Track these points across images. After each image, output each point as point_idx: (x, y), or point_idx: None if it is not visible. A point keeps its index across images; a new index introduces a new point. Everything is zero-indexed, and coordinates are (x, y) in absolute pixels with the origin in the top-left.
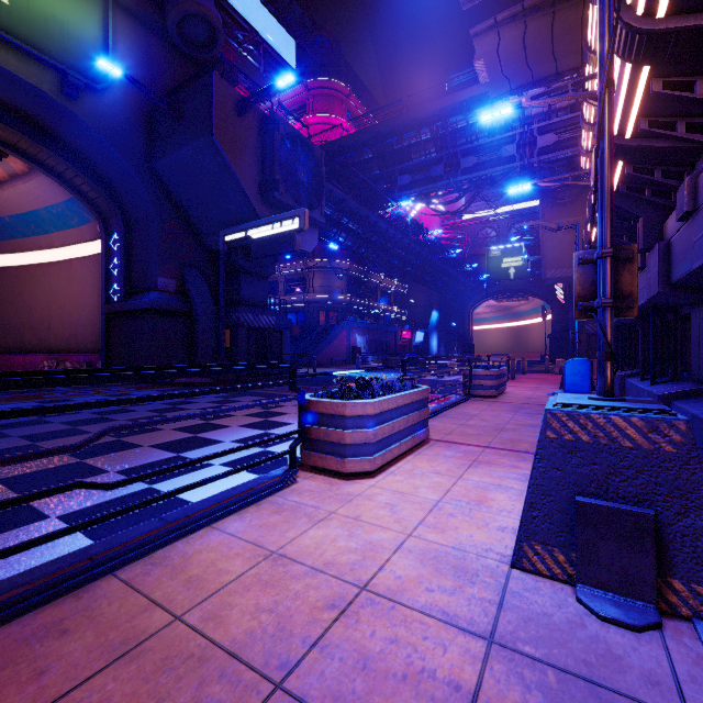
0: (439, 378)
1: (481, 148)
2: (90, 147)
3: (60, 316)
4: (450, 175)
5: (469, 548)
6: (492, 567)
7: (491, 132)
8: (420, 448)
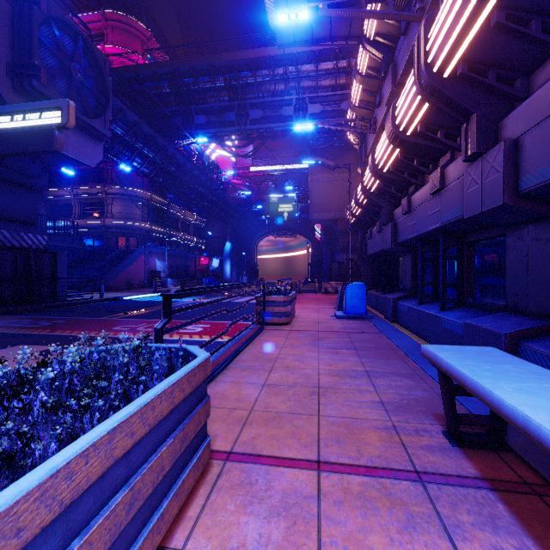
0: (232, 300)
1: (266, 105)
2: None
3: None
4: (241, 122)
5: None
6: None
7: (274, 93)
8: (183, 518)
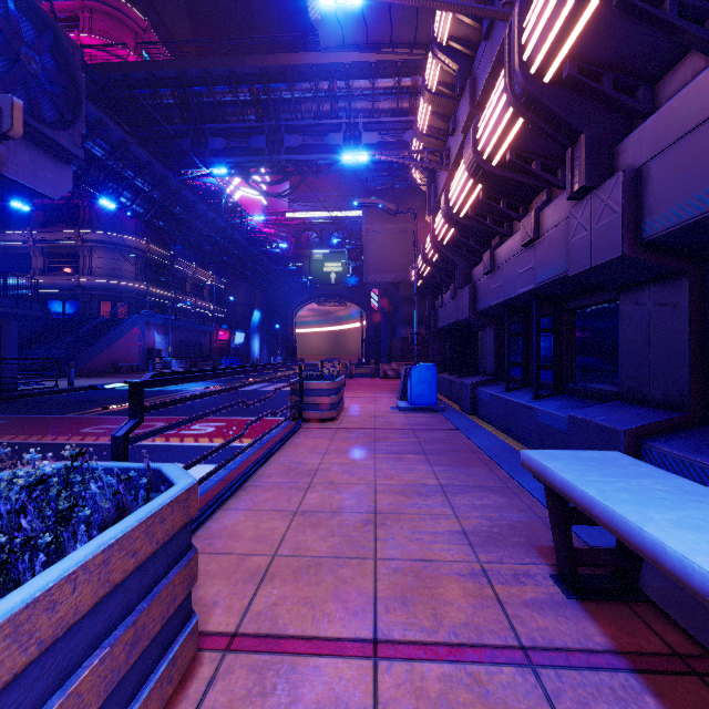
0: (260, 387)
1: (307, 129)
2: None
3: None
4: (274, 151)
5: None
6: None
7: (317, 114)
8: None
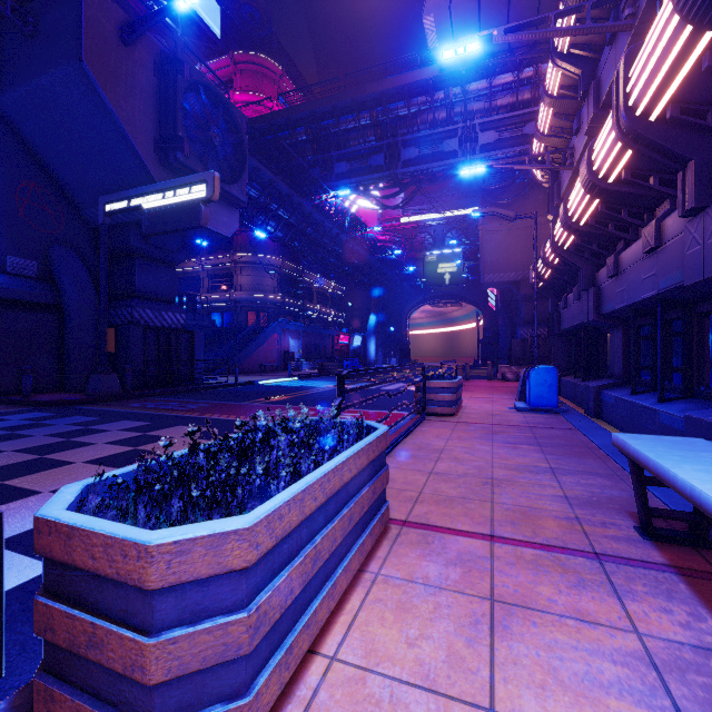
0: (381, 387)
1: (423, 140)
2: None
3: None
4: (391, 166)
5: None
6: None
7: (433, 124)
8: (374, 556)
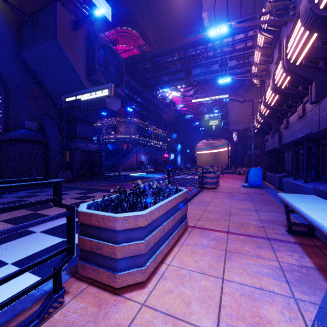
0: (183, 177)
1: (202, 65)
2: None
3: None
4: (188, 77)
5: None
6: None
7: (207, 58)
8: (182, 237)
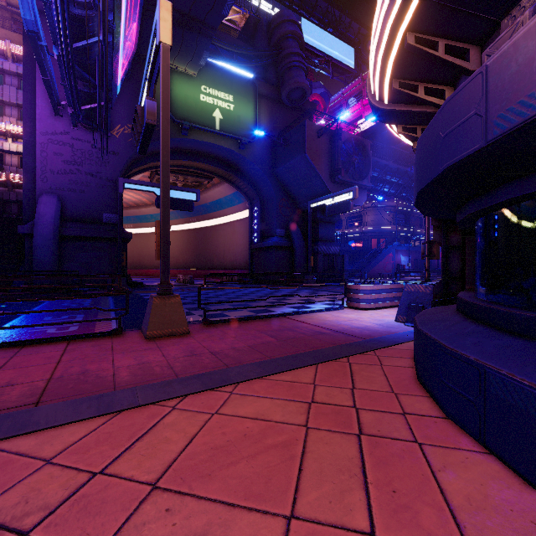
0: None
1: None
2: (247, 168)
3: (229, 250)
4: None
5: (387, 319)
6: (389, 321)
7: None
8: (396, 307)
